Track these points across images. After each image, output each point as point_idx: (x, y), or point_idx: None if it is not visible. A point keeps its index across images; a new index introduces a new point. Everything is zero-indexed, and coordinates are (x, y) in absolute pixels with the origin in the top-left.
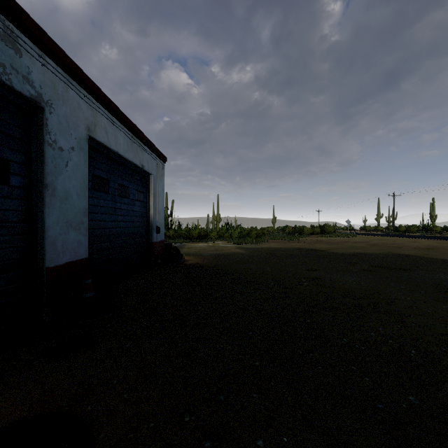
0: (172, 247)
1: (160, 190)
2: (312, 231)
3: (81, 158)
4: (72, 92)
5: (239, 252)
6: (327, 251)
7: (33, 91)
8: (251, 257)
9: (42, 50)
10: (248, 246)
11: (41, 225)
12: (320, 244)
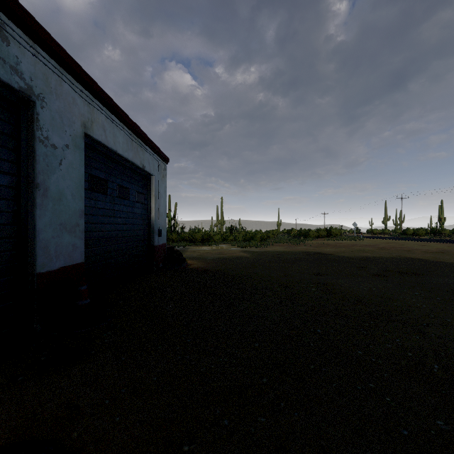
0: (174, 251)
1: (162, 192)
2: (318, 234)
3: (76, 157)
4: (66, 86)
5: (243, 256)
6: (334, 255)
7: (23, 83)
8: (256, 261)
9: (32, 40)
10: (253, 250)
11: (32, 227)
12: (327, 248)
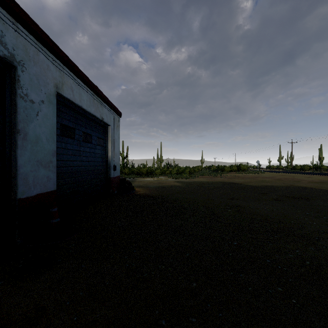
0: (126, 181)
1: (116, 138)
2: (231, 169)
3: (50, 110)
4: (42, 56)
5: (176, 185)
6: (243, 184)
7: (7, 52)
8: (186, 189)
9: (14, 18)
10: (184, 180)
11: (14, 163)
12: (238, 179)
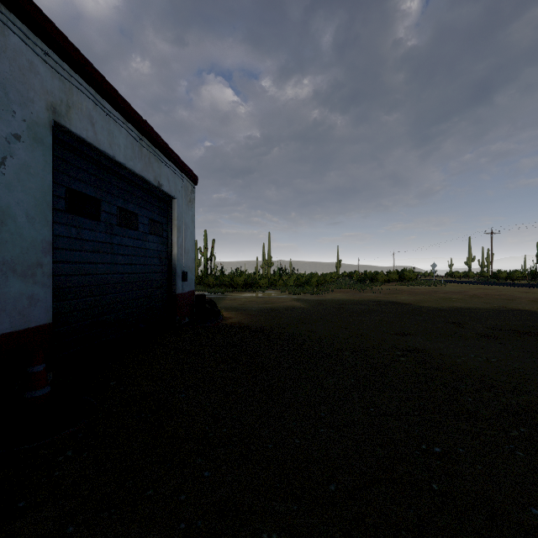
0: (206, 300)
1: (188, 222)
2: (388, 278)
3: (37, 156)
4: (16, 40)
5: (296, 306)
6: (414, 305)
7: None
8: (314, 314)
9: None
10: (308, 298)
11: None
12: (402, 295)
